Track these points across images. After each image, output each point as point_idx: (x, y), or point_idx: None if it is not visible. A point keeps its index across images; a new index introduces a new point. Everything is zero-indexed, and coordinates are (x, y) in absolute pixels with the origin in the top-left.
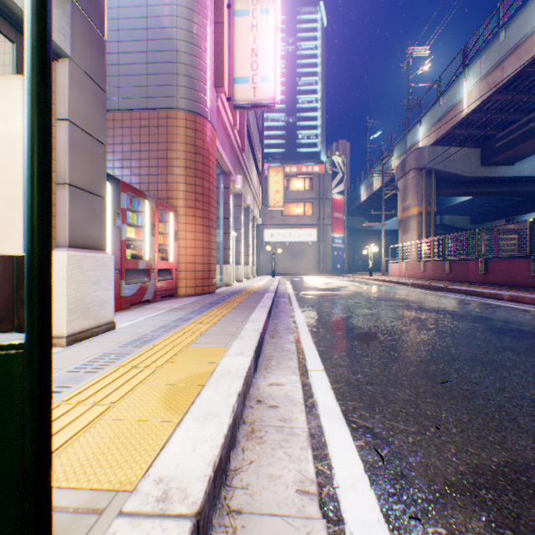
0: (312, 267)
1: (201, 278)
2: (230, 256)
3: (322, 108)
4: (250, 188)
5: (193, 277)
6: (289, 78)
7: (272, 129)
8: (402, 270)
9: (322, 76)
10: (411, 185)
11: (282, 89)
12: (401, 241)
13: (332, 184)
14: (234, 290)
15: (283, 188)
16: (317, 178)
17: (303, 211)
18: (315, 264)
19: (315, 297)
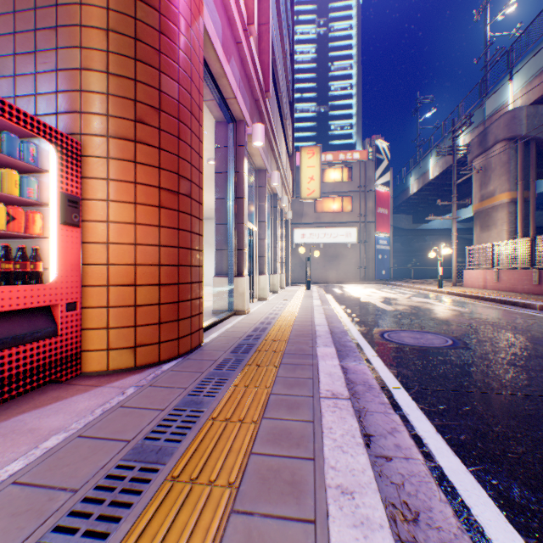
0: (351, 273)
1: (151, 323)
2: (243, 262)
3: (357, 94)
4: (277, 167)
5: (128, 321)
6: (320, 64)
7: (301, 121)
8: (491, 280)
9: (357, 59)
10: (498, 163)
11: (312, 75)
12: (479, 240)
13: (375, 173)
14: (245, 334)
15: (320, 174)
16: (357, 167)
17: (339, 206)
18: (355, 270)
19: (418, 351)
